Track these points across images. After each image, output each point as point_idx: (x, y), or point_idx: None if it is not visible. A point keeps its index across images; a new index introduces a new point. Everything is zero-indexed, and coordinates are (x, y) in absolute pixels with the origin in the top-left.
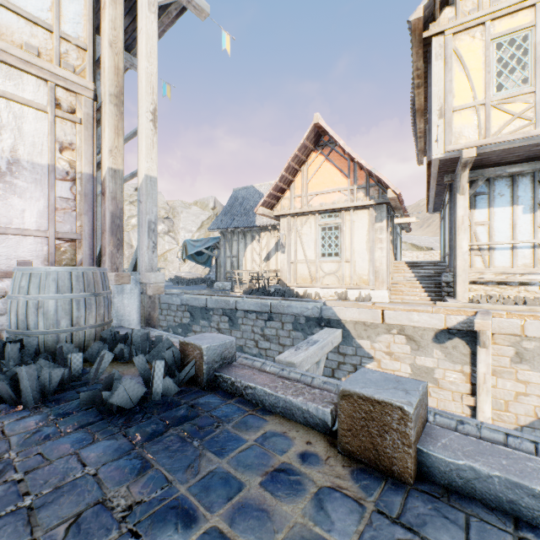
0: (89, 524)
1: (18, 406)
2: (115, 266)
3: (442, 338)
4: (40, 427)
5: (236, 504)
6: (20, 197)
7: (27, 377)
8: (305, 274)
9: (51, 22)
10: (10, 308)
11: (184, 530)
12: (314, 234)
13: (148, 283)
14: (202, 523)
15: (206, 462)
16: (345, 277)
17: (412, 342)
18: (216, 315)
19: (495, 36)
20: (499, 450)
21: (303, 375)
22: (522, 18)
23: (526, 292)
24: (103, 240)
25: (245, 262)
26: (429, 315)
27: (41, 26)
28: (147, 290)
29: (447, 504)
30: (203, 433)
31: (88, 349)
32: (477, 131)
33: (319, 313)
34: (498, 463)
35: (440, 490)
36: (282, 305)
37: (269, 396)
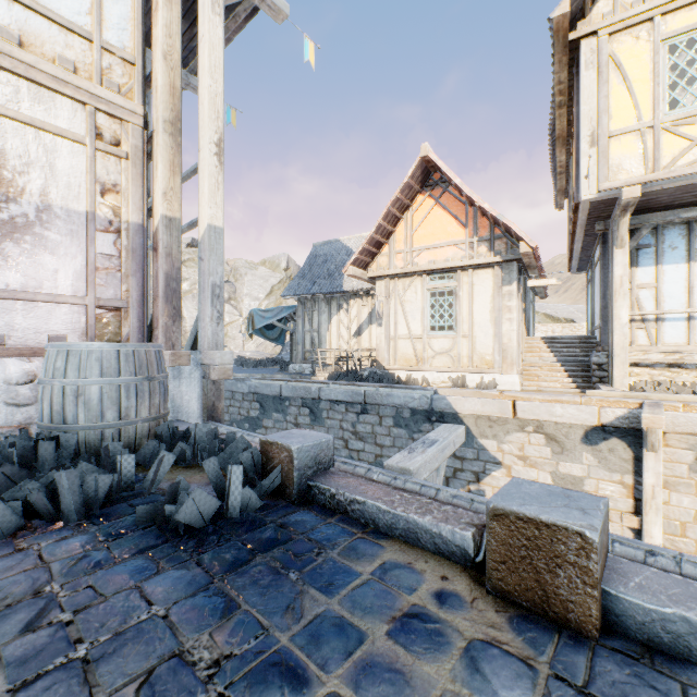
0: (166, 685)
1: (56, 522)
2: (170, 342)
3: (594, 438)
4: (87, 551)
5: (359, 662)
6: (52, 254)
7: (68, 485)
8: (409, 354)
9: (90, 28)
10: (42, 396)
11: (293, 696)
12: (420, 302)
13: (211, 364)
14: (317, 687)
15: (310, 603)
16: (462, 357)
17: (553, 443)
18: (293, 407)
19: (668, 36)
20: None
21: (423, 485)
22: None
23: None
24: (155, 309)
25: (330, 338)
26: (577, 407)
27: (78, 34)
28: (210, 374)
29: (651, 668)
30: (301, 562)
31: (140, 450)
32: (643, 162)
33: (429, 404)
34: None
35: (637, 648)
36: (379, 393)
37: (384, 514)
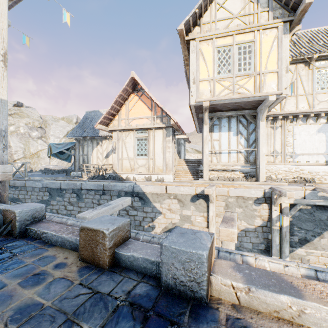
0: None
1: None
2: None
3: (194, 199)
4: None
5: None
6: None
7: None
8: (128, 166)
9: None
10: None
11: None
12: (133, 143)
13: None
14: None
15: None
16: (150, 167)
17: (180, 202)
18: (68, 193)
19: (217, 46)
20: (151, 246)
21: None
22: (228, 40)
23: (234, 174)
24: None
25: (93, 159)
26: (188, 187)
27: None
28: None
29: (119, 274)
30: None
31: None
32: (210, 93)
33: (132, 189)
34: (145, 252)
35: (120, 269)
36: (110, 185)
37: (54, 236)
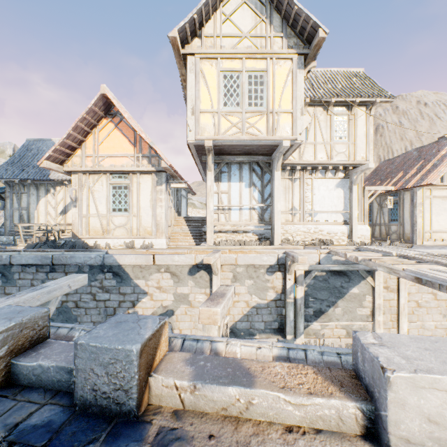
0: None
1: None
2: None
3: (194, 272)
4: None
5: None
6: None
7: None
8: (98, 227)
9: None
10: None
11: None
12: (106, 192)
13: None
14: None
15: None
16: (133, 229)
17: (175, 276)
18: None
19: (223, 70)
20: None
21: None
22: (237, 64)
23: (247, 237)
24: None
25: (38, 215)
26: (185, 255)
27: None
28: None
29: (11, 399)
30: None
31: None
32: (214, 129)
33: (102, 261)
34: (65, 356)
35: (17, 390)
36: (65, 256)
37: None
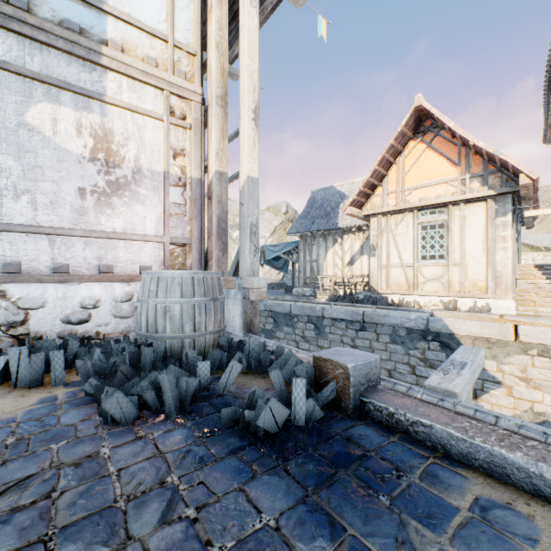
0: None
1: (160, 415)
2: (220, 270)
3: None
4: (190, 445)
5: None
6: (142, 205)
7: (168, 385)
8: (401, 280)
9: (166, 32)
10: (140, 311)
11: None
12: (411, 235)
13: (250, 288)
14: None
15: (418, 538)
16: (453, 283)
17: None
18: (300, 323)
19: None
20: None
21: (478, 411)
22: None
23: None
24: (209, 245)
25: (326, 267)
26: None
27: (159, 37)
28: (249, 295)
29: None
30: (385, 484)
31: (208, 356)
32: None
33: (424, 325)
34: None
35: None
36: (377, 313)
37: (458, 442)
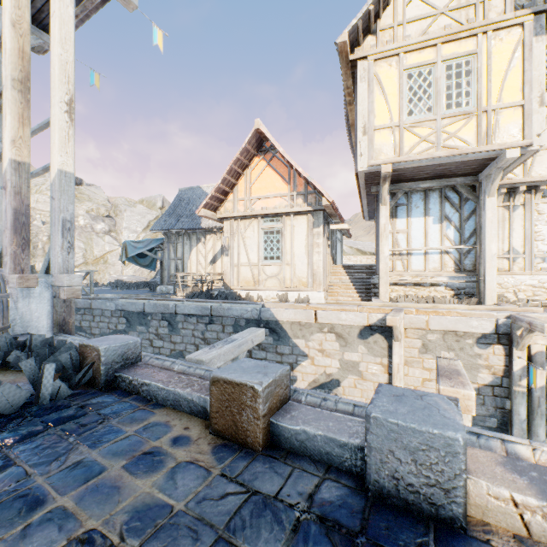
0: None
1: None
2: (19, 267)
3: (366, 334)
4: None
5: (91, 486)
6: None
7: None
8: (249, 277)
9: None
10: None
11: (27, 512)
12: (257, 238)
13: (61, 286)
14: (49, 505)
15: (75, 454)
16: (286, 279)
17: (341, 339)
18: (155, 320)
19: (407, 67)
20: (332, 416)
21: (207, 370)
22: (427, 55)
23: (436, 292)
24: (4, 239)
25: (191, 265)
26: (355, 313)
27: None
28: (60, 294)
29: (282, 462)
30: (84, 429)
31: None
32: (394, 149)
33: (258, 315)
34: (325, 425)
35: (282, 453)
36: (222, 307)
37: (162, 391)
